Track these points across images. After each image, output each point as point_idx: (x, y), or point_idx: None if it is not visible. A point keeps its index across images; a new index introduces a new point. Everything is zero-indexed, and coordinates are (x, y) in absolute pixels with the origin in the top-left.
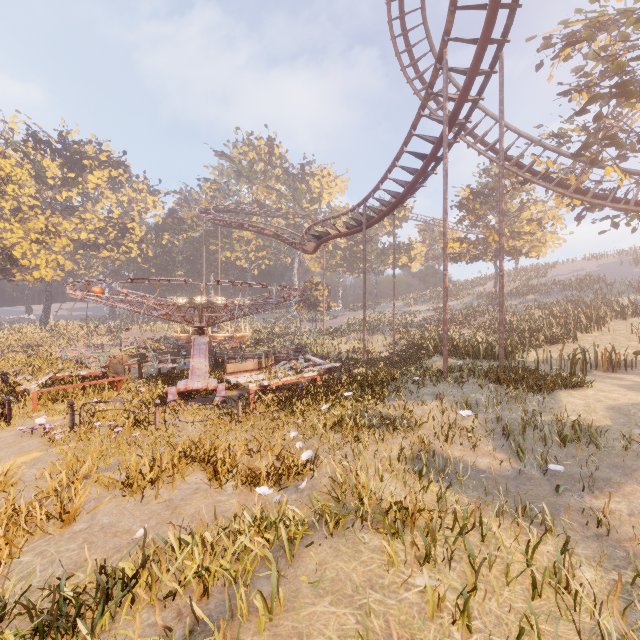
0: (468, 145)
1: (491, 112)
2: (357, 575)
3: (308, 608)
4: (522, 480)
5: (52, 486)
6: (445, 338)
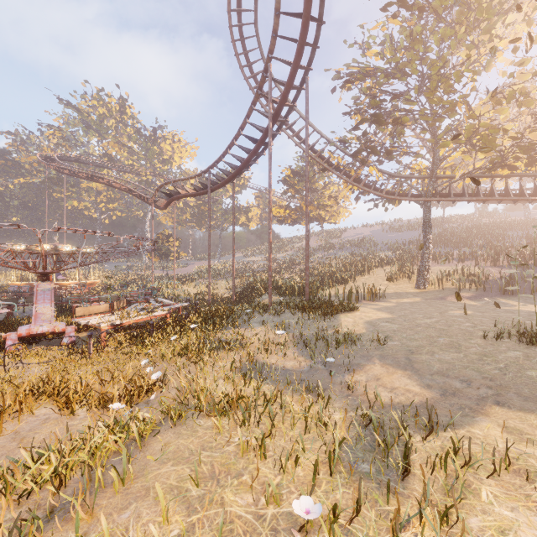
0: (288, 137)
1: (304, 115)
2: (193, 445)
3: (154, 472)
4: (312, 372)
5: None
6: (270, 280)
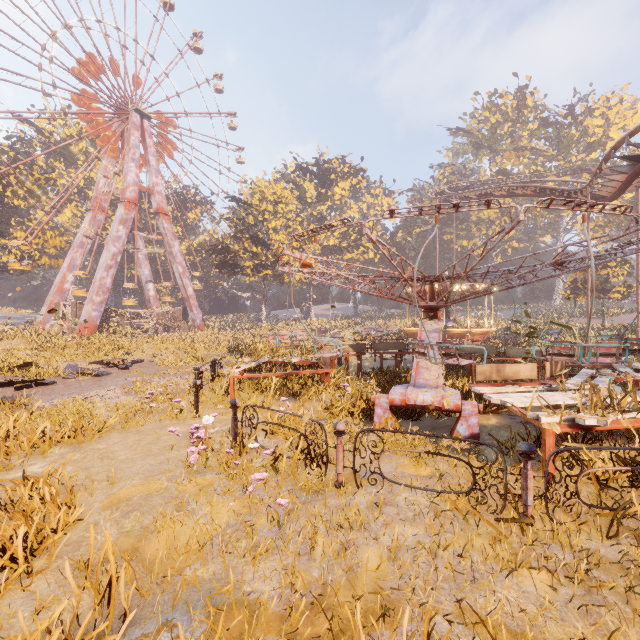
0: None
1: None
2: None
3: None
4: None
5: None
6: None
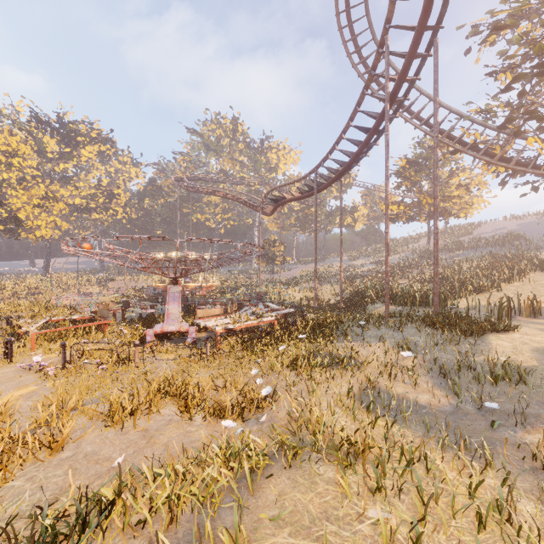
0: (405, 120)
1: (425, 91)
2: (313, 506)
3: (269, 539)
4: (459, 415)
5: (44, 417)
6: (386, 288)
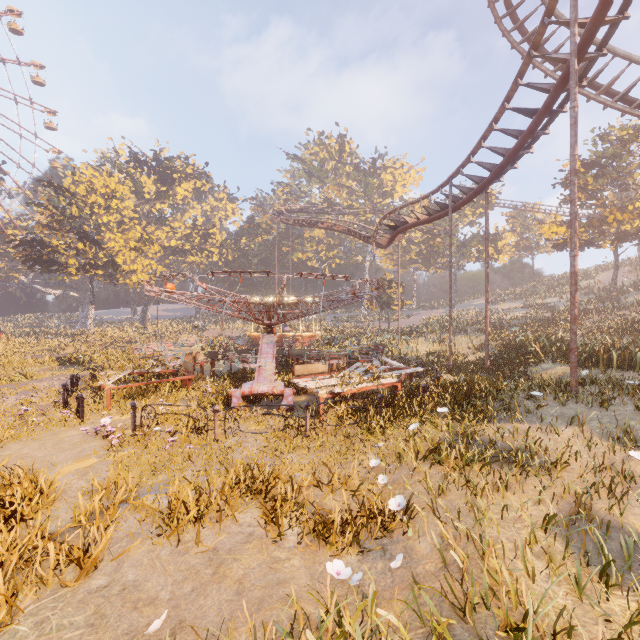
0: (588, 98)
1: (622, 51)
2: None
3: None
4: None
5: (88, 510)
6: (573, 340)
